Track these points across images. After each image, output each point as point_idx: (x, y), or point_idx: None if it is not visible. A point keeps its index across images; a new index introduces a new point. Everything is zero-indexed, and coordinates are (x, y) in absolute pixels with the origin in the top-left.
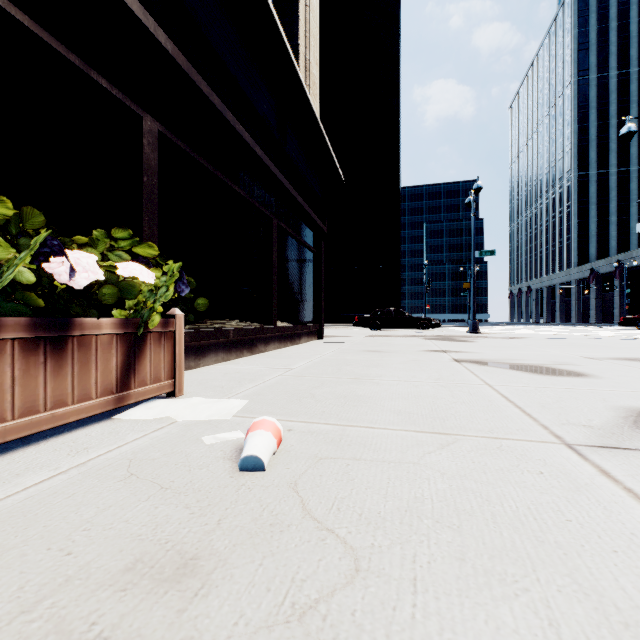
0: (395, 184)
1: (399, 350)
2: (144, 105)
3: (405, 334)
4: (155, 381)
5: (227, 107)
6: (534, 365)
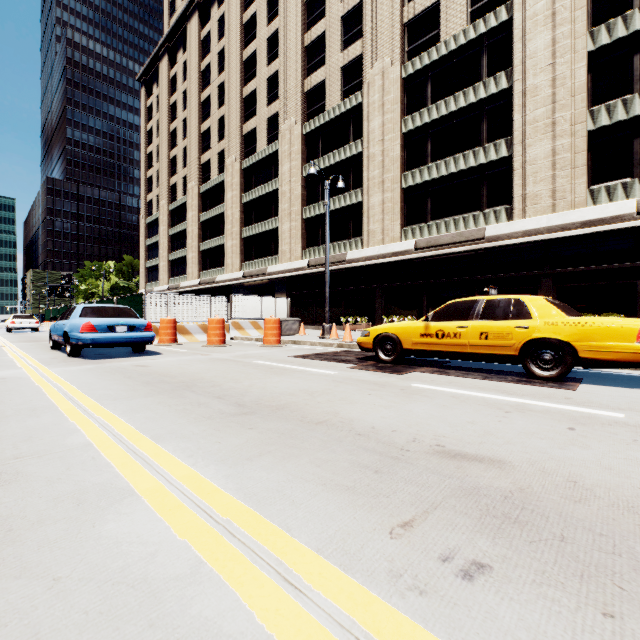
0: None
1: None
2: None
3: None
4: None
5: None
6: None
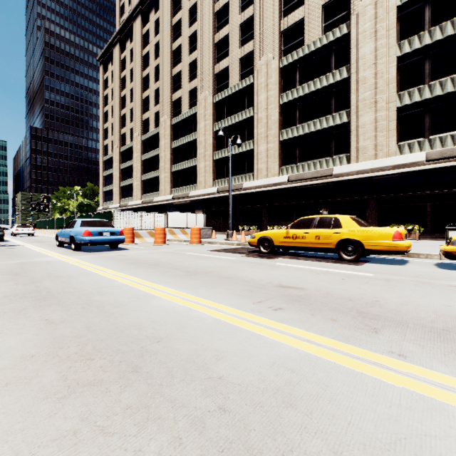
0: None
1: None
2: (429, 201)
3: None
4: (413, 238)
5: (455, 187)
6: None
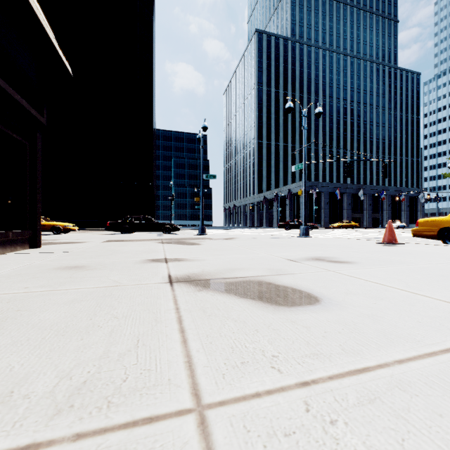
0: (149, 121)
1: (113, 262)
2: None
3: (147, 237)
4: None
5: None
6: (257, 280)
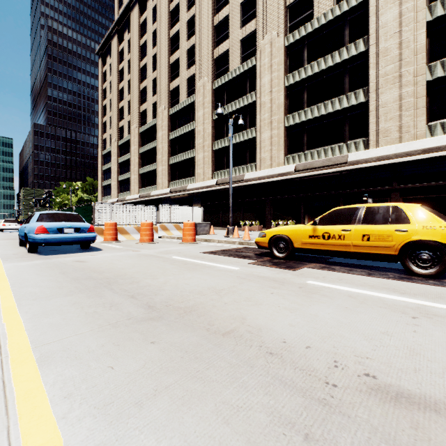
0: None
1: None
2: None
3: None
4: None
5: None
6: None
